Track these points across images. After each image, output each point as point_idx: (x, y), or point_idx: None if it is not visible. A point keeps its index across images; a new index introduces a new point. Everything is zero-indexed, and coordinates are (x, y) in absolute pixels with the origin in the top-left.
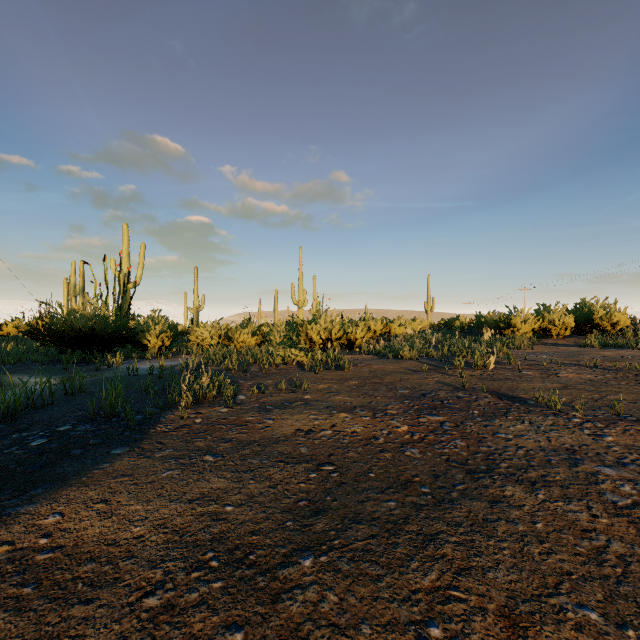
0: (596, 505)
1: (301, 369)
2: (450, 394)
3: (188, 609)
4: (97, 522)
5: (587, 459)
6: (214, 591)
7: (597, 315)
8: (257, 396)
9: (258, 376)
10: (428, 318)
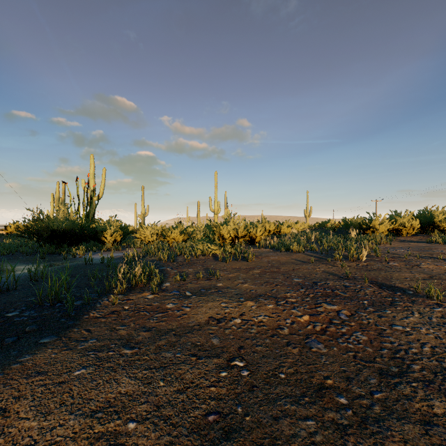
0: None
1: (215, 259)
2: (337, 283)
3: None
4: None
5: None
6: None
7: (438, 219)
8: (179, 283)
9: (182, 265)
10: (307, 221)
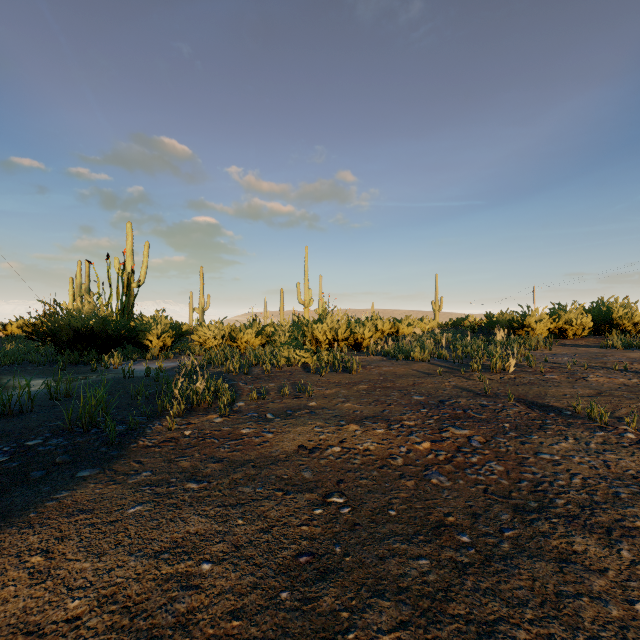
0: None
1: (306, 371)
2: (472, 401)
3: None
4: (24, 590)
5: None
6: None
7: (617, 314)
8: (257, 402)
9: (260, 379)
10: (436, 318)
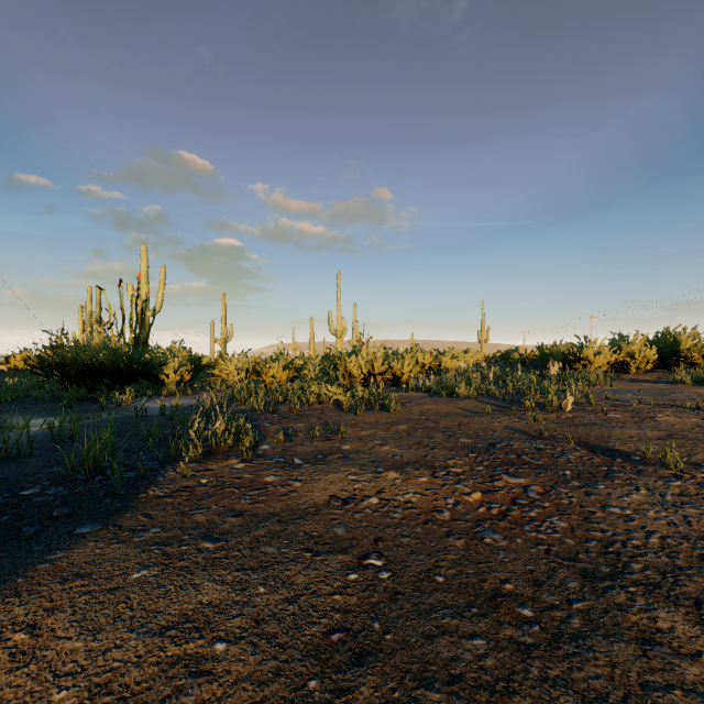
0: None
1: (339, 409)
2: (526, 445)
3: None
4: (3, 676)
5: None
6: None
7: (685, 346)
8: (284, 445)
9: (287, 418)
10: (482, 350)
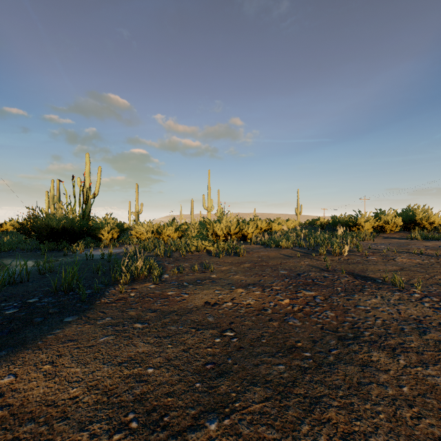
0: None
1: (209, 255)
2: (318, 274)
3: None
4: (42, 383)
5: (432, 328)
6: None
7: (419, 217)
8: (177, 275)
9: (178, 260)
10: (298, 219)
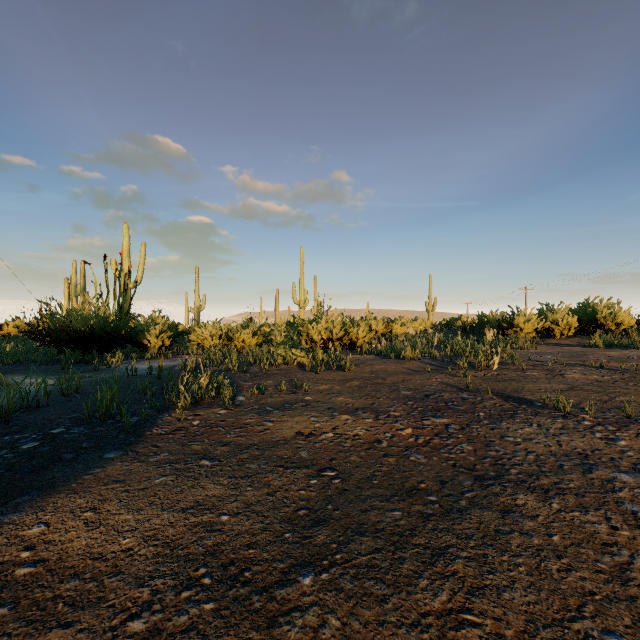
0: (615, 516)
1: (302, 369)
2: (454, 395)
3: (176, 635)
4: (84, 533)
5: (601, 465)
6: (205, 613)
7: (601, 315)
8: (257, 397)
9: (258, 376)
10: (430, 318)
